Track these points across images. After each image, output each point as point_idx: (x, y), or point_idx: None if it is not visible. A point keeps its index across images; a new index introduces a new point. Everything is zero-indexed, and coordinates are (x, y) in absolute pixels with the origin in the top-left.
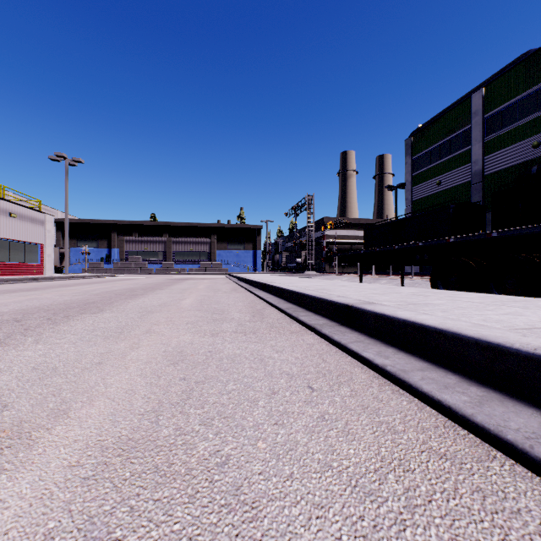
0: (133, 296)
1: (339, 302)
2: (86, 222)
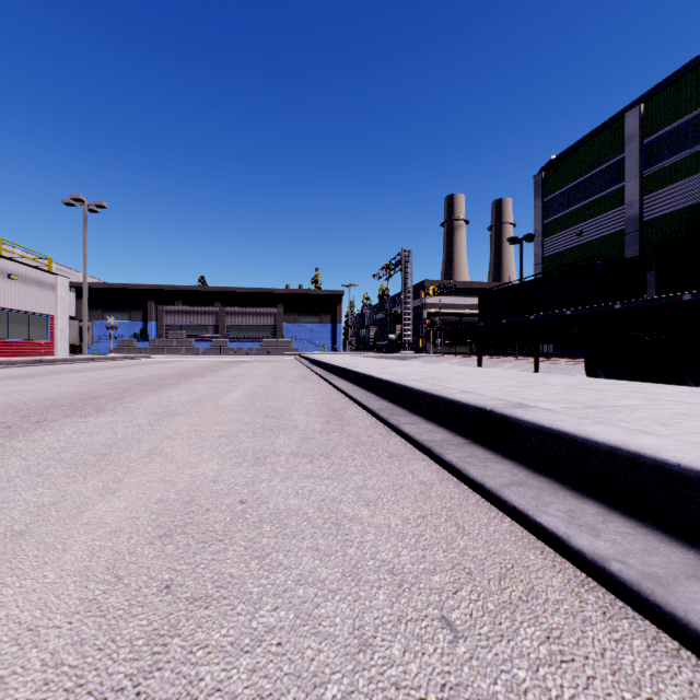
0: (160, 387)
1: (467, 402)
2: (115, 288)
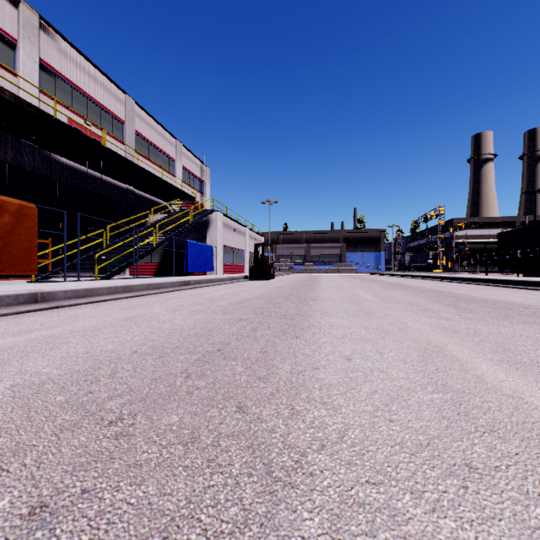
0: (375, 280)
1: (471, 277)
2: None
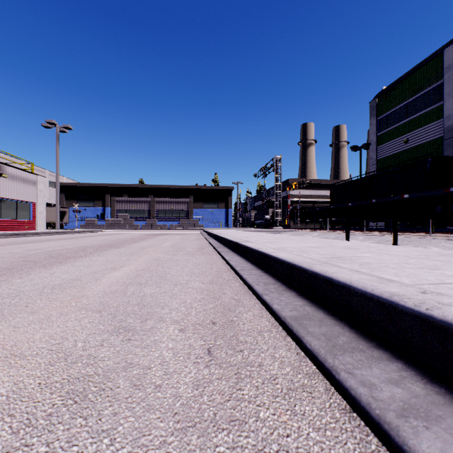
0: (63, 260)
1: None
2: (85, 186)
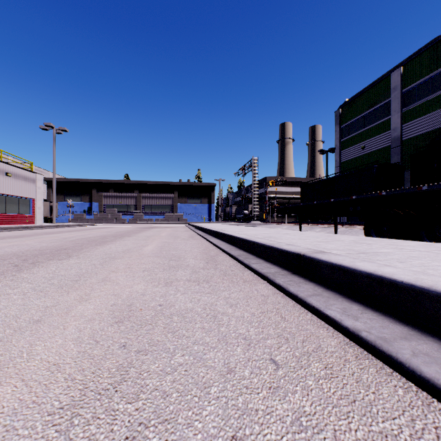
0: (103, 242)
1: (290, 250)
2: (72, 181)
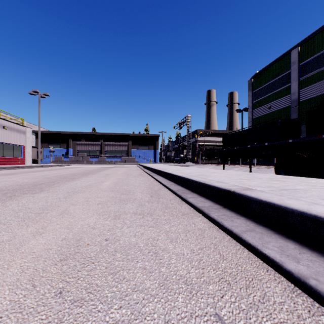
0: (72, 179)
1: (221, 187)
2: (53, 133)
